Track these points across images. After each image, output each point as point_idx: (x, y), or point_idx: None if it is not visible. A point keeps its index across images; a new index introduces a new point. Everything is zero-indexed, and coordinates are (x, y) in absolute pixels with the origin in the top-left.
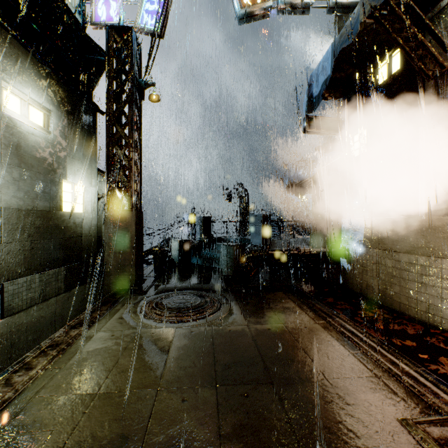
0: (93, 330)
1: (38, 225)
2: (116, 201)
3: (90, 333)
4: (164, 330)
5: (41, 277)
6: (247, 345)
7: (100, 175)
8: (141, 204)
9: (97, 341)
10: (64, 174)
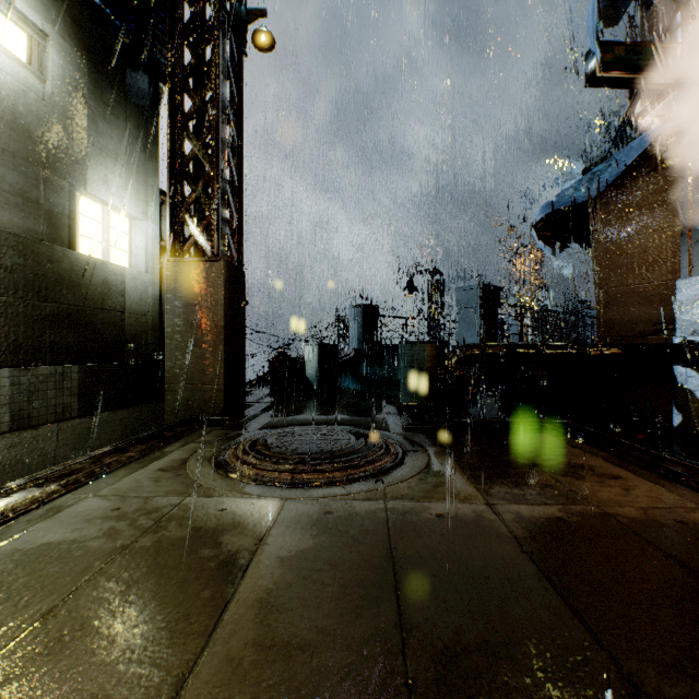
0: (81, 492)
1: (10, 265)
2: (188, 242)
3: (67, 500)
4: (254, 504)
5: (17, 377)
6: (509, 569)
7: (167, 204)
8: (241, 256)
9: (65, 523)
10: (80, 177)
